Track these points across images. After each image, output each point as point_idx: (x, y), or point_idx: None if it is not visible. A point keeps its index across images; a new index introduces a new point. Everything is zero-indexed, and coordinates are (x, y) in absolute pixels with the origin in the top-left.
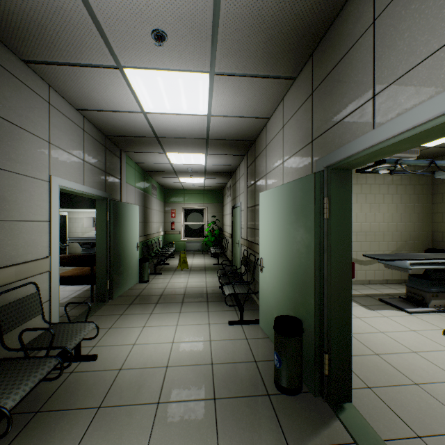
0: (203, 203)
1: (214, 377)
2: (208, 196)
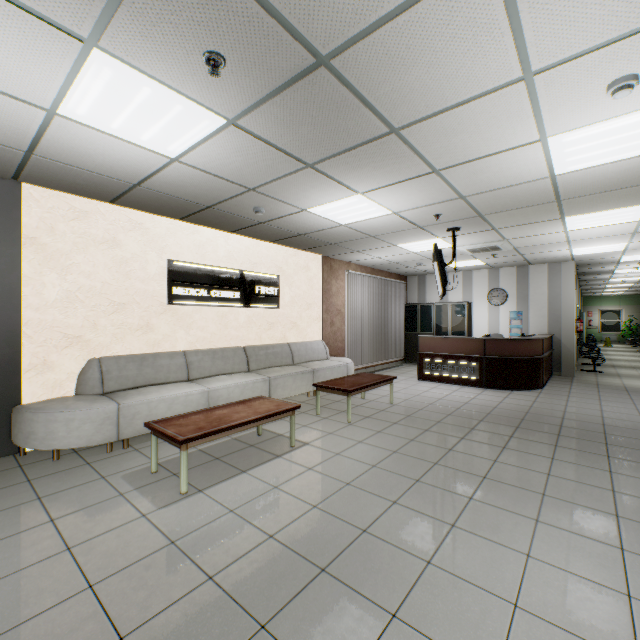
0: (618, 305)
1: (635, 355)
2: (624, 300)
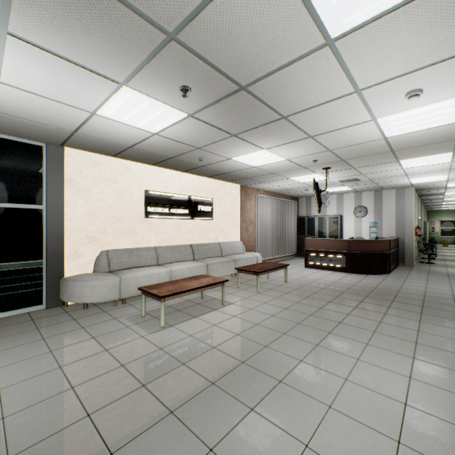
0: (454, 217)
1: None
2: None
